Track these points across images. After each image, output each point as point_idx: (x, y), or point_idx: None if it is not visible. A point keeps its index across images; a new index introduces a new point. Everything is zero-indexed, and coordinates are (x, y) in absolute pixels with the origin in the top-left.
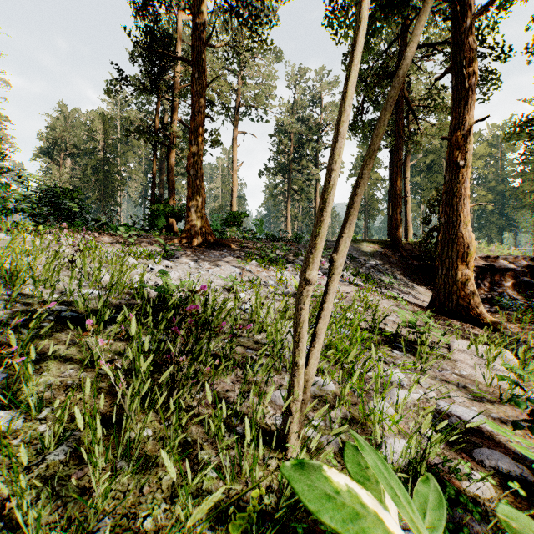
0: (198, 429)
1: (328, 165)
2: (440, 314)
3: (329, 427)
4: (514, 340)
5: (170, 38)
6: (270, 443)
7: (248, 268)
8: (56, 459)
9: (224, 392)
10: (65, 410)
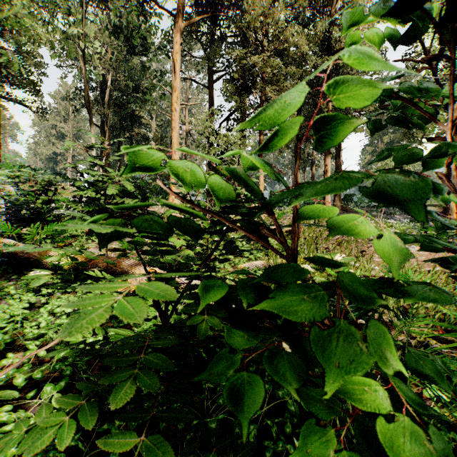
0: None
1: None
2: None
3: None
4: None
5: None
6: None
7: None
8: None
9: None
10: None
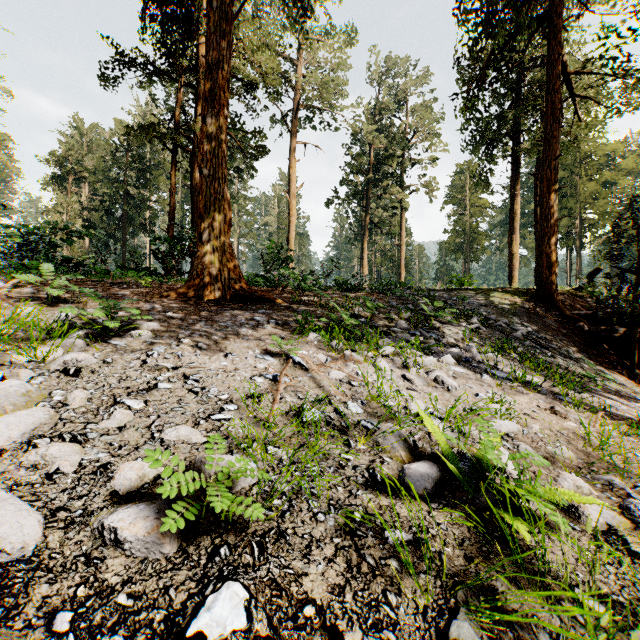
0: None
1: None
2: None
3: None
4: None
5: None
6: None
7: (297, 359)
8: None
9: None
10: None
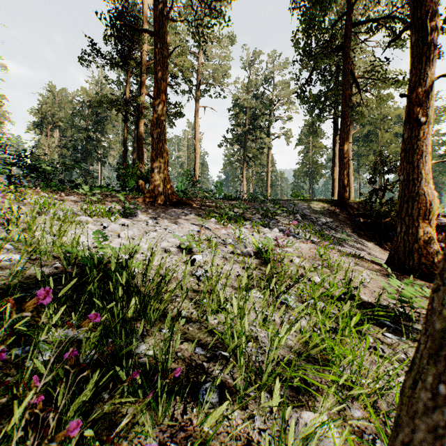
0: None
1: None
2: (400, 273)
3: None
4: None
5: (139, 20)
6: None
7: (206, 225)
8: None
9: None
10: None
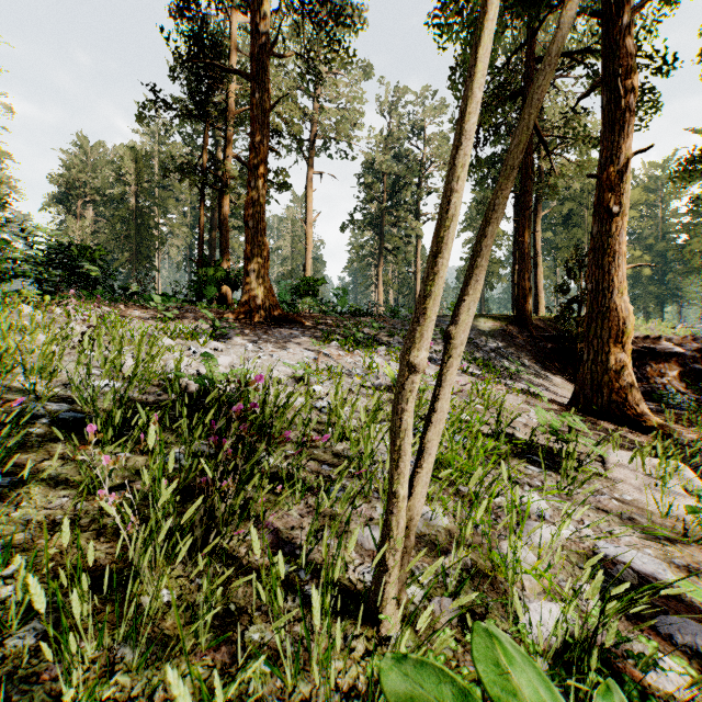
0: (245, 591)
1: (446, 184)
2: (586, 415)
3: (441, 584)
4: (693, 451)
5: (223, 47)
6: (355, 611)
7: (326, 351)
8: (20, 645)
9: (289, 530)
10: (32, 569)
